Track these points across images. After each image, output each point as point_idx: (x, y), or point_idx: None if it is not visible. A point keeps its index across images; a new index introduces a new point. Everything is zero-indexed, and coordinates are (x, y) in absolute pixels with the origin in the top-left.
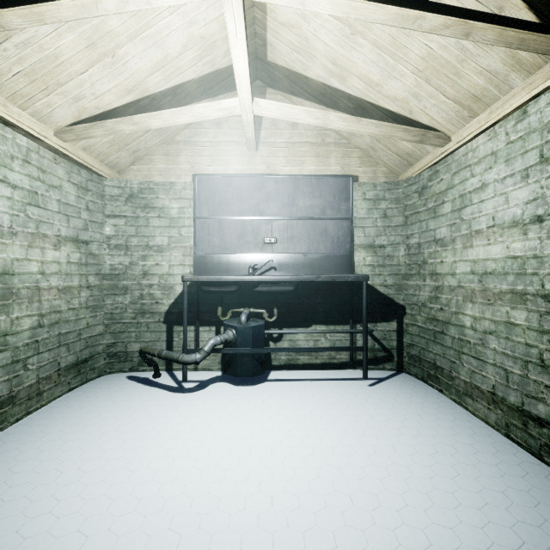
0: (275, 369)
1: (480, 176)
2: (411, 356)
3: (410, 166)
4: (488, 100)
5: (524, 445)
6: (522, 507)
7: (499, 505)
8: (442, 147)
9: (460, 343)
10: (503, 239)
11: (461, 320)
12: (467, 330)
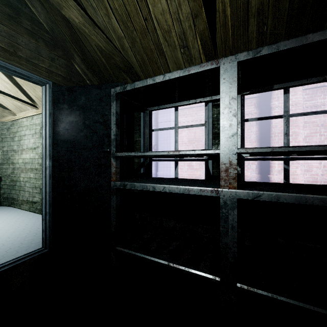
0: None
1: (25, 131)
2: (4, 198)
3: (4, 117)
4: (24, 109)
5: (33, 211)
6: (20, 221)
7: (12, 223)
8: (14, 116)
9: (20, 187)
10: (29, 152)
11: (20, 179)
12: (22, 182)
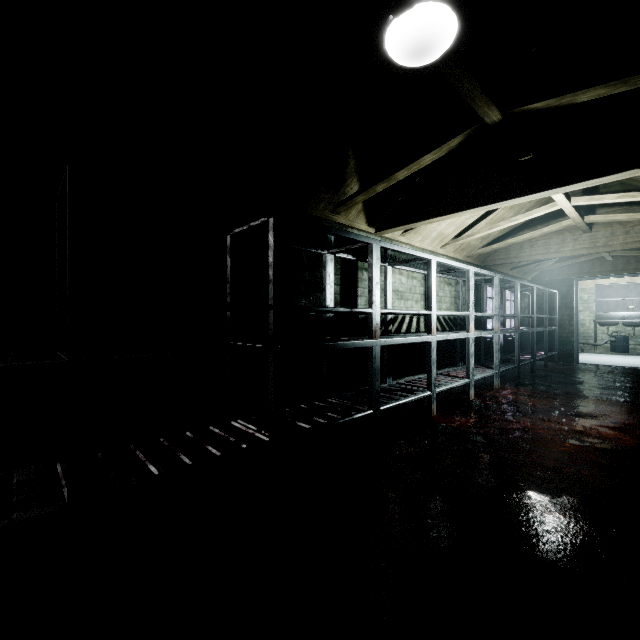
0: (634, 355)
1: None
2: None
3: None
4: None
5: None
6: None
7: None
8: None
9: None
10: None
11: None
12: None
